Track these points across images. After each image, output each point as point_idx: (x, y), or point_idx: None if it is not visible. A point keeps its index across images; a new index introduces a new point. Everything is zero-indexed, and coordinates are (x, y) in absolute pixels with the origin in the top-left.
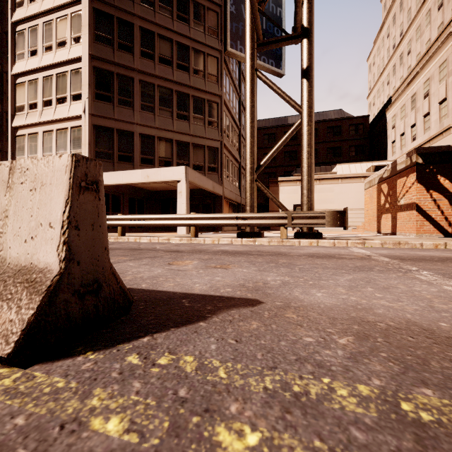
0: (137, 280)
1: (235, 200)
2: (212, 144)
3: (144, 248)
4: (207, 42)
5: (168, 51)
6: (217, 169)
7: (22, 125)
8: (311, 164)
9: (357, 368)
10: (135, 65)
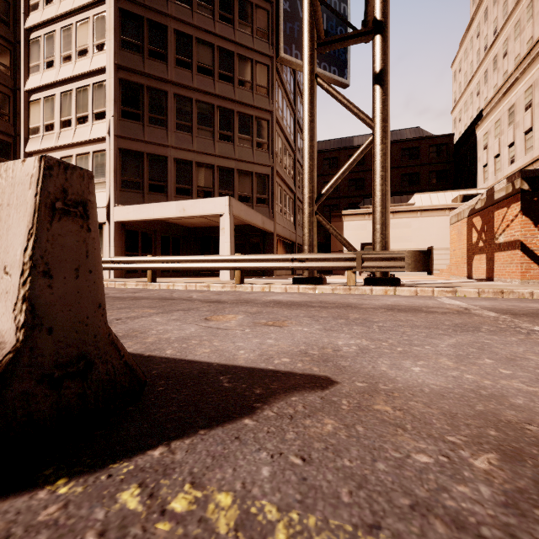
0: (161, 343)
1: (289, 238)
2: (261, 170)
3: (177, 297)
4: (255, 47)
5: (208, 59)
6: (267, 201)
7: (37, 150)
8: (385, 192)
9: (529, 532)
10: (169, 76)
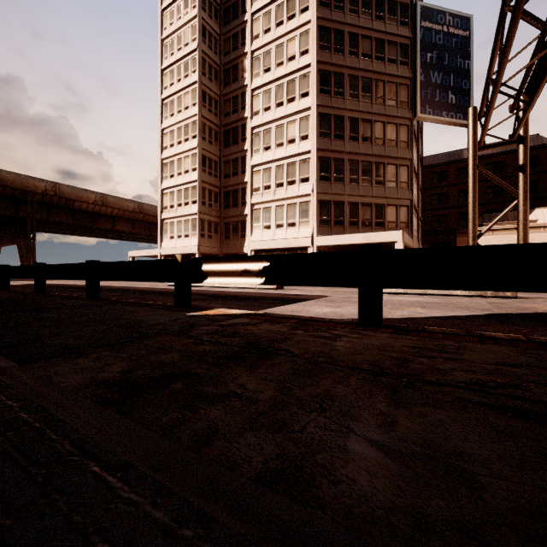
0: None
1: None
2: (403, 203)
3: None
4: (399, 115)
5: (368, 131)
6: (407, 225)
7: (260, 202)
8: (526, 233)
9: None
10: (345, 149)
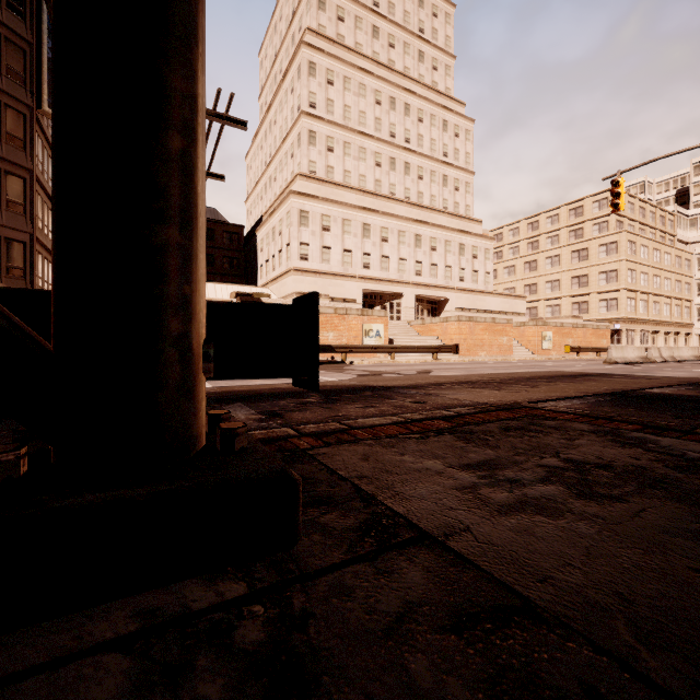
0: None
1: None
2: (14, 235)
3: None
4: (5, 88)
5: None
6: (24, 273)
7: None
8: None
9: None
10: None
